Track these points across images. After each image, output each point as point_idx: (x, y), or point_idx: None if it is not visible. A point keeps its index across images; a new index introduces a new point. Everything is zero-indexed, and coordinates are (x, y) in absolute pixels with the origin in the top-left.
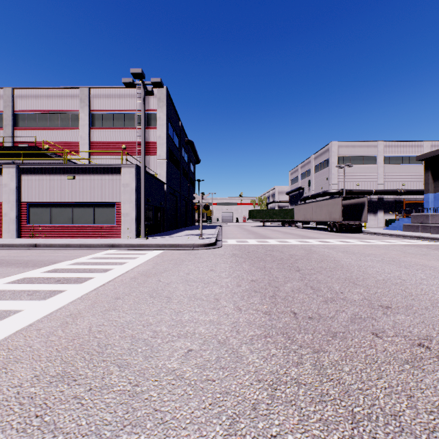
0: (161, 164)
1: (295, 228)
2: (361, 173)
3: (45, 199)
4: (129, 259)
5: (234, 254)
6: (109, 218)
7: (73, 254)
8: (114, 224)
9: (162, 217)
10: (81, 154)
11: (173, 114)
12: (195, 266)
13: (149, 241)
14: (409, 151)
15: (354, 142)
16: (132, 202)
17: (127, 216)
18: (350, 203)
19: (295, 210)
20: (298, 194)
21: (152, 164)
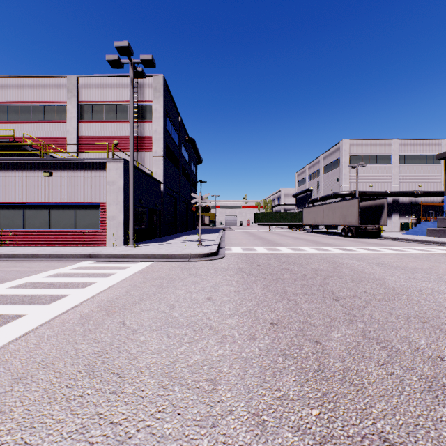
0: (157, 161)
1: (304, 233)
2: (375, 173)
3: (17, 199)
4: (100, 277)
5: (240, 268)
6: (92, 222)
7: (32, 269)
8: (99, 229)
9: (159, 220)
10: (69, 150)
11: (171, 108)
12: (186, 290)
13: (137, 249)
14: (426, 150)
15: (367, 140)
16: (118, 203)
17: (114, 219)
18: (367, 205)
19: (304, 213)
20: (306, 196)
21: (147, 161)
